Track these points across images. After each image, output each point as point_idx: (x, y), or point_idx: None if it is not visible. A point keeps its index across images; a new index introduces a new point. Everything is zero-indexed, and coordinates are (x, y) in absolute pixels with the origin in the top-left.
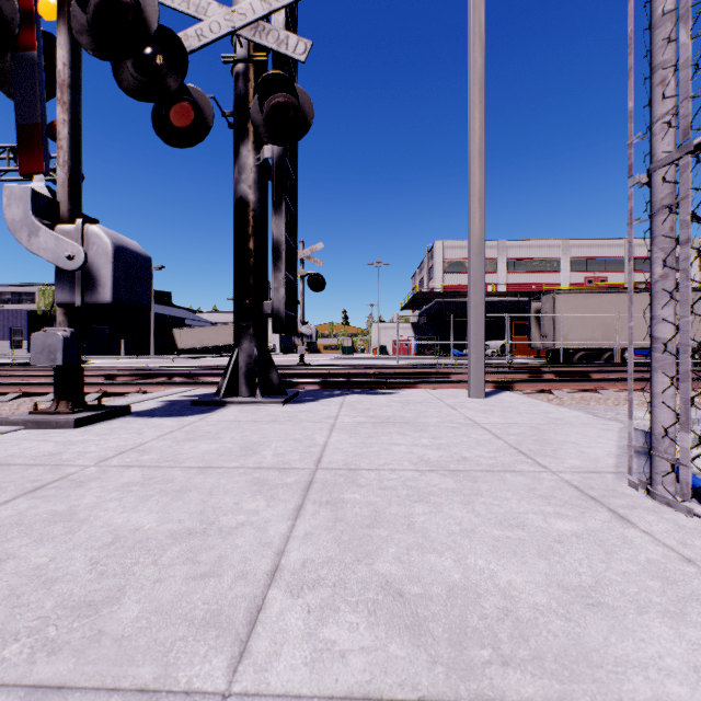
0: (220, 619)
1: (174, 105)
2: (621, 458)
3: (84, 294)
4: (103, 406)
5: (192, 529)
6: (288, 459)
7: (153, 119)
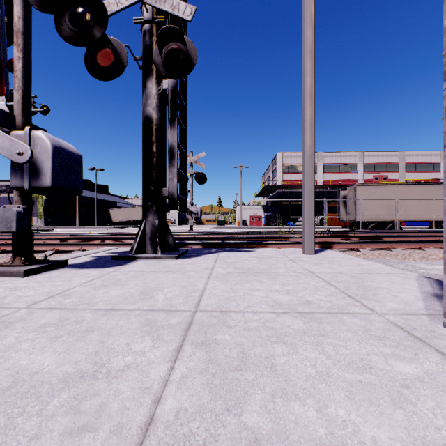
0: None
1: (100, 51)
2: (427, 301)
3: (31, 180)
4: (48, 261)
5: (84, 372)
6: (175, 302)
7: (86, 61)
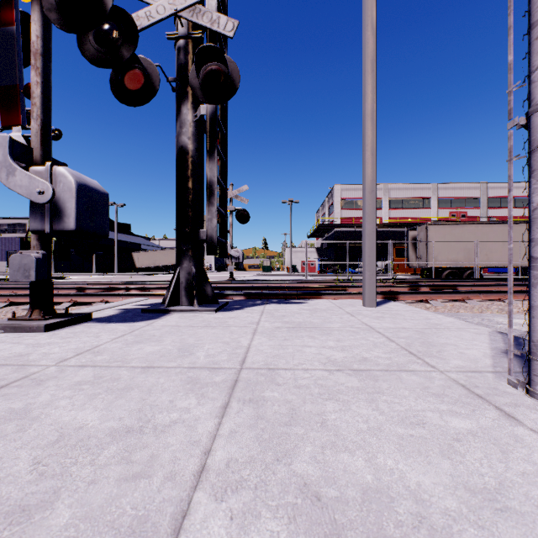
0: (146, 527)
1: (128, 72)
2: (496, 358)
3: (53, 222)
4: (69, 314)
5: (130, 427)
6: (218, 359)
7: (111, 83)
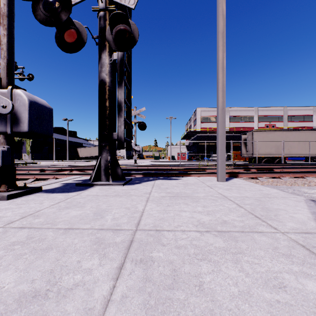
0: None
1: (66, 31)
2: None
3: (13, 127)
4: (27, 187)
5: (37, 291)
6: (120, 222)
7: (56, 38)
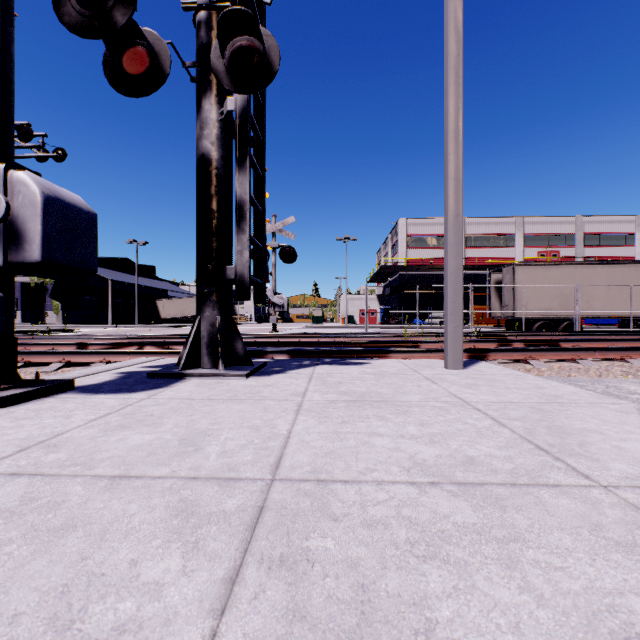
0: None
1: (127, 50)
2: None
3: (8, 251)
4: (41, 381)
5: None
6: (237, 461)
7: (105, 66)
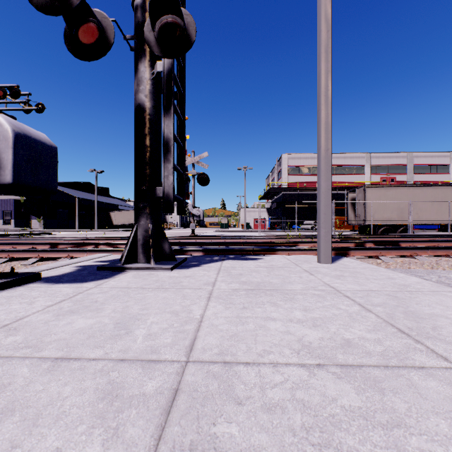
0: None
1: (82, 26)
2: None
3: None
4: (15, 274)
5: None
6: (159, 343)
7: (65, 38)
